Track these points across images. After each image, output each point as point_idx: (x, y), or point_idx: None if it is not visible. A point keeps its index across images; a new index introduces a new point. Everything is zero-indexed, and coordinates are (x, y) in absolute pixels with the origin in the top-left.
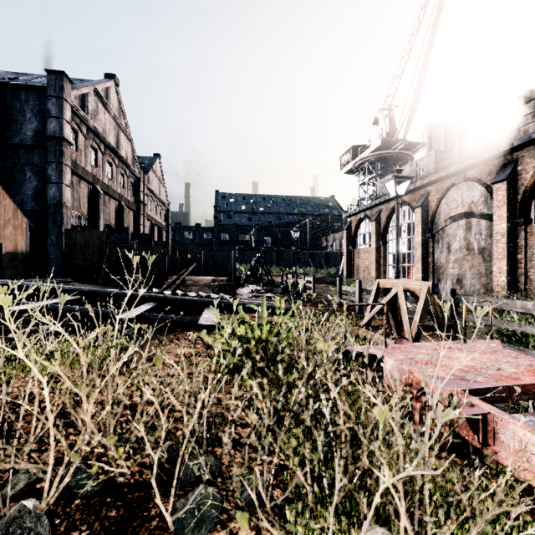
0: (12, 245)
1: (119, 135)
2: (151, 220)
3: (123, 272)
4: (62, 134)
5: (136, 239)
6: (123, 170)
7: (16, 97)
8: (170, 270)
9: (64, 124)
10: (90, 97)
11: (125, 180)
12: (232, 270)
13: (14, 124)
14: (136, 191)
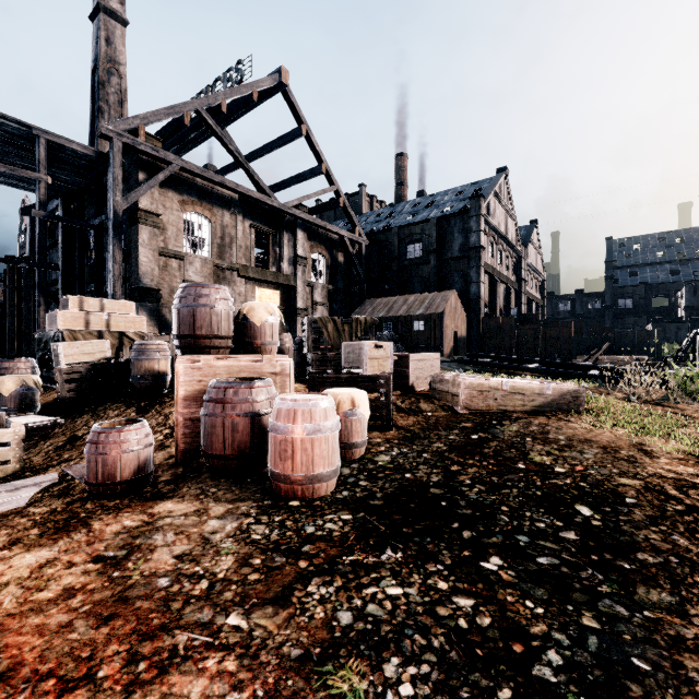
0: (460, 332)
1: (506, 221)
2: (528, 296)
3: (529, 351)
4: (480, 243)
5: (522, 320)
6: (508, 253)
7: (448, 224)
8: (575, 350)
9: (481, 234)
10: (491, 200)
11: (509, 262)
12: (655, 350)
13: (447, 244)
14: (517, 269)
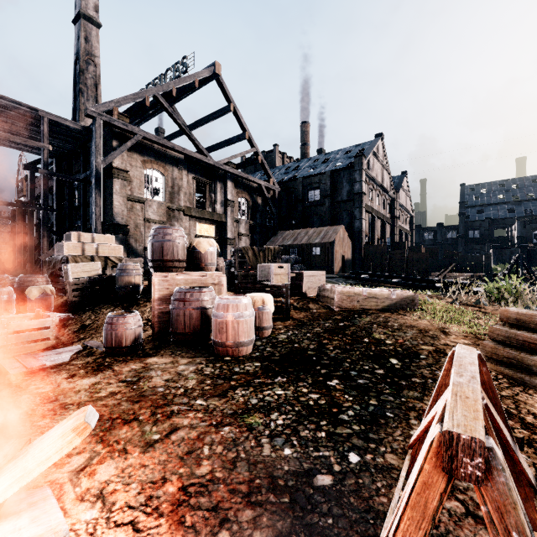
0: (347, 256)
1: (383, 173)
2: (400, 228)
3: (397, 270)
4: (362, 190)
5: (394, 246)
6: (384, 196)
7: (338, 175)
8: (431, 269)
9: (363, 184)
10: (370, 158)
11: (385, 203)
12: (487, 269)
13: (338, 191)
14: (391, 208)
